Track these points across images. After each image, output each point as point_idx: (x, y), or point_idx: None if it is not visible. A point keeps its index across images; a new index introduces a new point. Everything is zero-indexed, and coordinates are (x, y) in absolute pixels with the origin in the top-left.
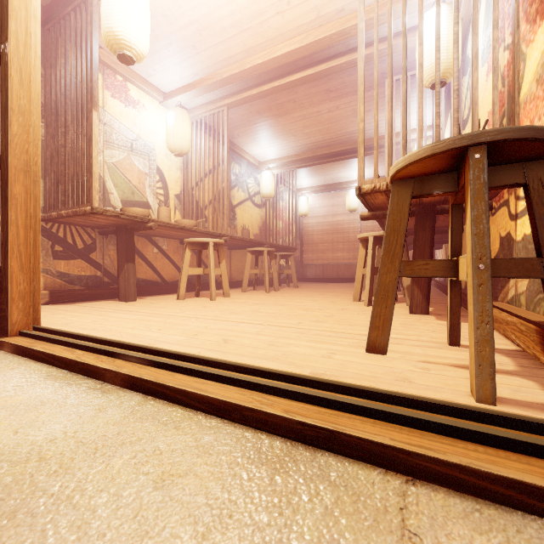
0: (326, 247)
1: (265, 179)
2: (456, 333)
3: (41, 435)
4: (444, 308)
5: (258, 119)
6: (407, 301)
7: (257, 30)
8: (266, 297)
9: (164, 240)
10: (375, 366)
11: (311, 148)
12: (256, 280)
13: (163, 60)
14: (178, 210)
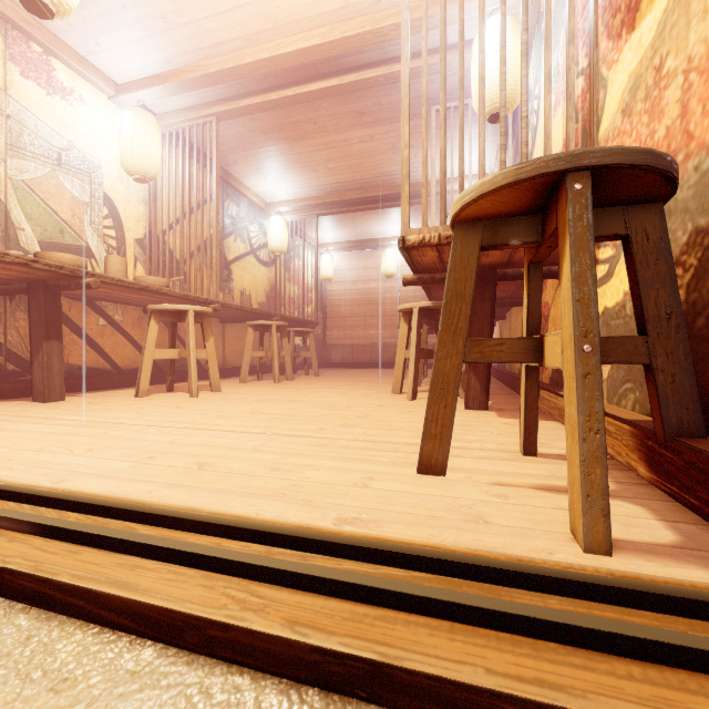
0: (357, 322)
1: (275, 227)
2: (533, 438)
3: None
4: (504, 401)
5: (264, 141)
6: (460, 392)
7: (260, 8)
8: (274, 389)
9: (117, 306)
10: (433, 498)
11: (337, 189)
12: (261, 367)
13: (113, 31)
14: (140, 262)
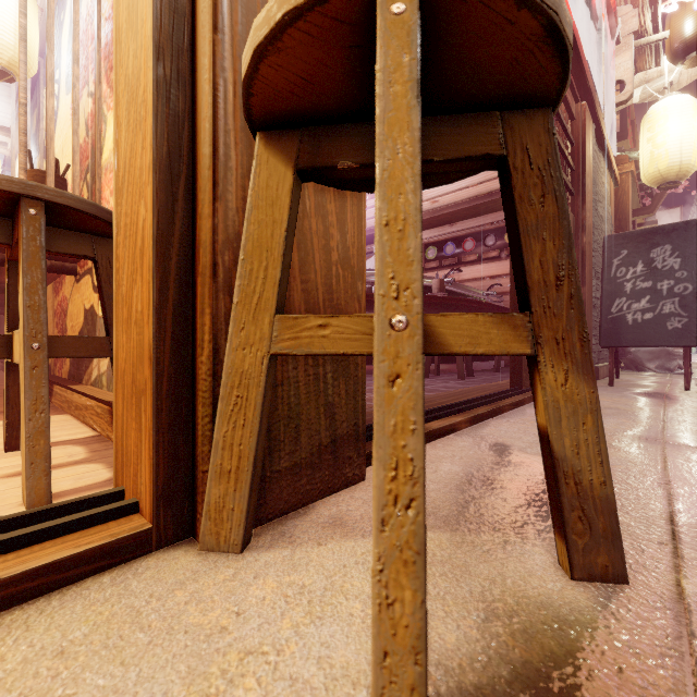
0: None
1: None
2: (18, 433)
3: None
4: None
5: None
6: None
7: None
8: None
9: None
10: None
11: None
12: None
13: None
14: None
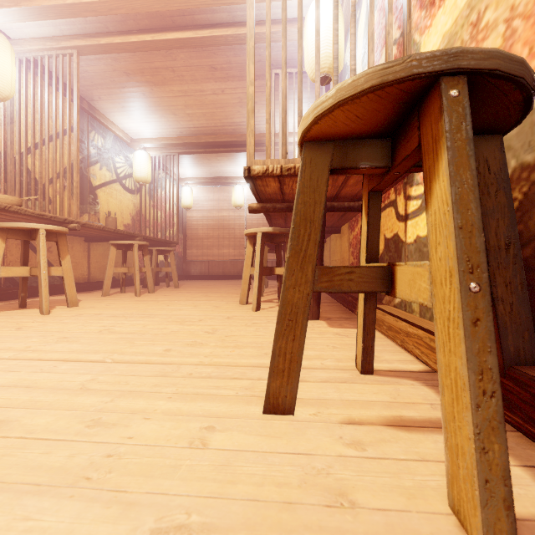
0: (212, 243)
1: (139, 160)
2: (370, 358)
3: None
4: (329, 310)
5: (127, 82)
6: None
7: None
8: (133, 303)
9: None
10: (283, 459)
11: (195, 133)
12: (124, 281)
13: None
14: None
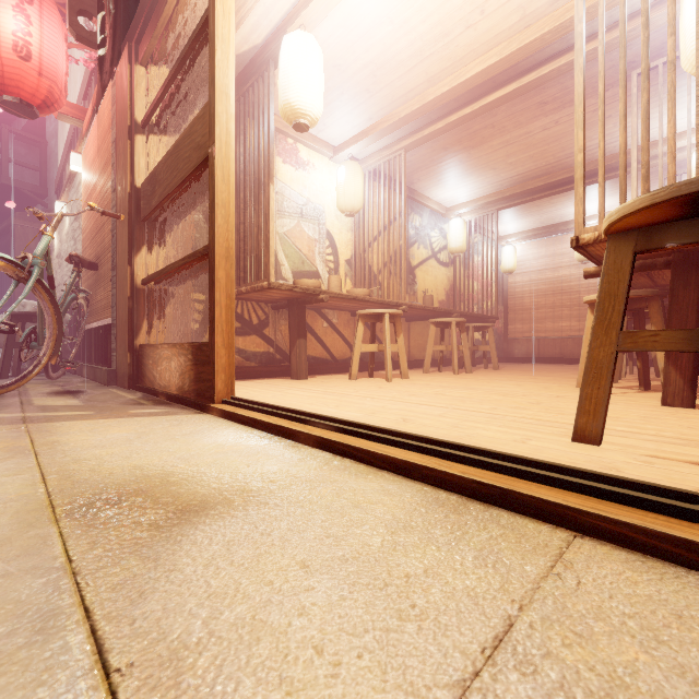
0: (544, 314)
1: (454, 230)
2: None
3: (265, 469)
4: None
5: (444, 156)
6: None
7: (441, 53)
8: (454, 379)
9: (334, 312)
10: (578, 454)
11: (518, 181)
12: (441, 359)
13: (334, 112)
14: (348, 277)
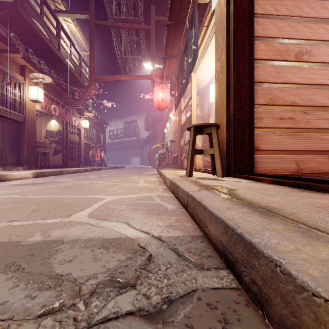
0: None
1: None
2: None
3: None
4: None
5: None
6: None
7: None
8: None
9: None
10: None
11: None
12: None
13: None
14: None
